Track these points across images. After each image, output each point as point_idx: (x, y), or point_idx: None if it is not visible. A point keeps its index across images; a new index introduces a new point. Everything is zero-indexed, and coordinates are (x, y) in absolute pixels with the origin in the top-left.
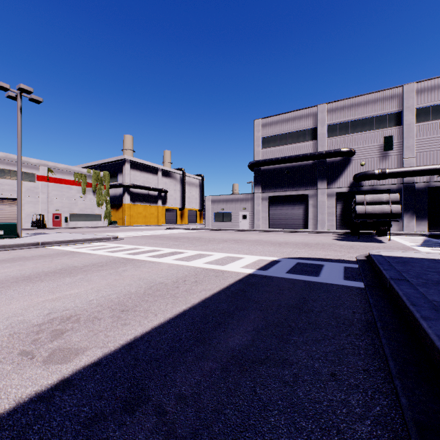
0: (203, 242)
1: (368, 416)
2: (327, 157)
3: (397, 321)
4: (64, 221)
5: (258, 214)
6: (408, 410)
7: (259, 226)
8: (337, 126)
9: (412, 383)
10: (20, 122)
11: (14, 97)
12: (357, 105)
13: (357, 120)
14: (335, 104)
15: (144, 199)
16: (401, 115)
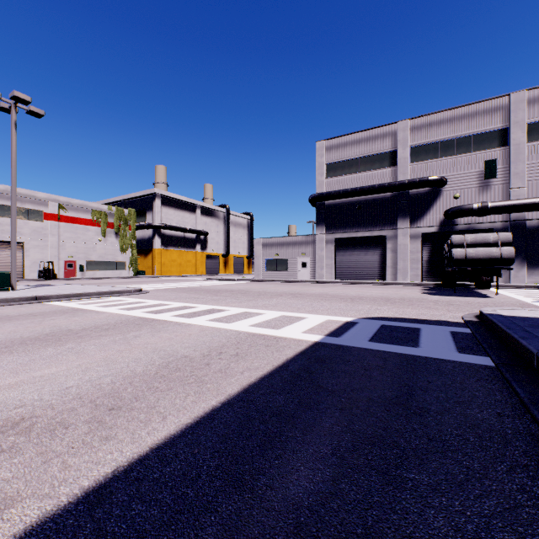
0: (250, 296)
1: None
2: (410, 188)
3: None
4: (80, 270)
5: (322, 261)
6: None
7: (323, 276)
8: (424, 148)
9: None
10: (15, 141)
11: (7, 110)
12: (450, 121)
13: (450, 140)
14: (421, 120)
15: (179, 242)
16: (508, 133)
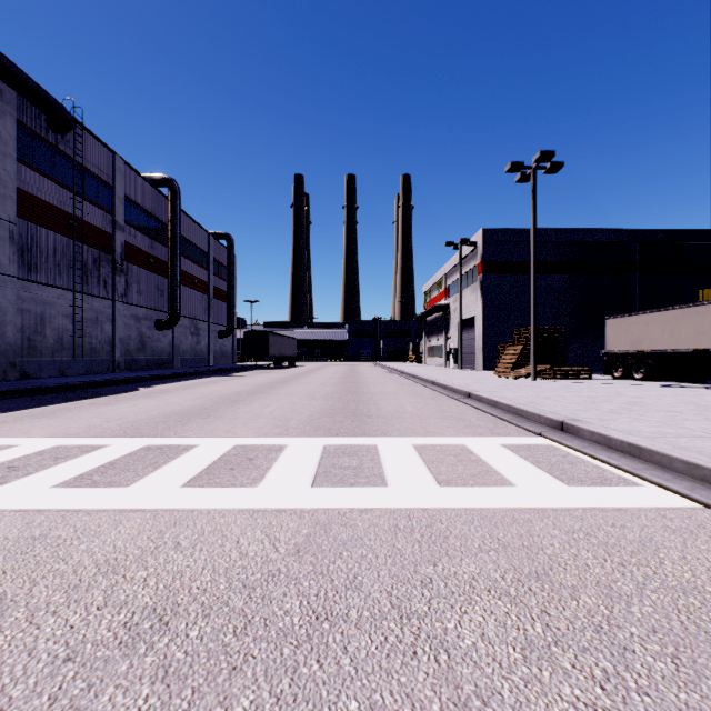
0: None
1: None
2: None
3: None
4: None
5: None
6: None
7: None
8: None
9: None
10: None
11: None
12: None
13: None
14: None
15: None
16: None
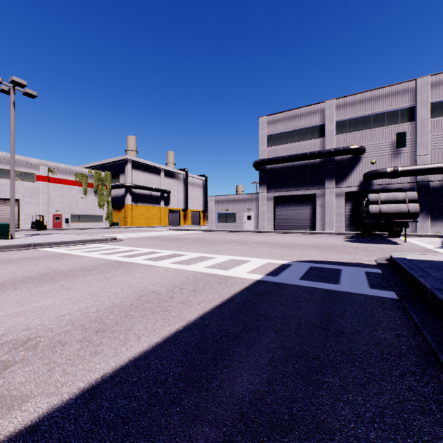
0: (205, 243)
1: None
2: (336, 155)
3: None
4: (65, 222)
5: (263, 214)
6: None
7: (264, 227)
8: (346, 122)
9: None
10: (14, 117)
11: (7, 91)
12: (368, 100)
13: (368, 116)
14: (344, 100)
15: (147, 199)
16: (415, 110)
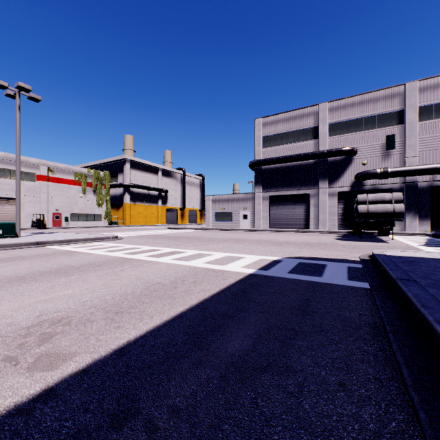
0: (203, 241)
1: (383, 434)
2: (329, 156)
3: (407, 324)
4: (65, 221)
5: (259, 213)
6: (428, 427)
7: (260, 226)
8: (339, 124)
9: (430, 395)
10: (19, 121)
11: (12, 96)
12: (359, 104)
13: (359, 119)
14: (337, 103)
15: (145, 198)
16: (404, 114)
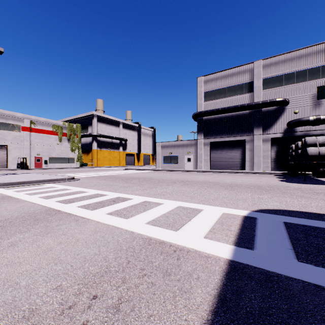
0: (152, 183)
1: None
2: (263, 107)
3: None
4: (44, 163)
5: (201, 157)
6: None
7: (201, 167)
8: (272, 79)
9: None
10: None
11: None
12: (291, 60)
13: (291, 73)
14: (270, 60)
15: (109, 145)
16: None
